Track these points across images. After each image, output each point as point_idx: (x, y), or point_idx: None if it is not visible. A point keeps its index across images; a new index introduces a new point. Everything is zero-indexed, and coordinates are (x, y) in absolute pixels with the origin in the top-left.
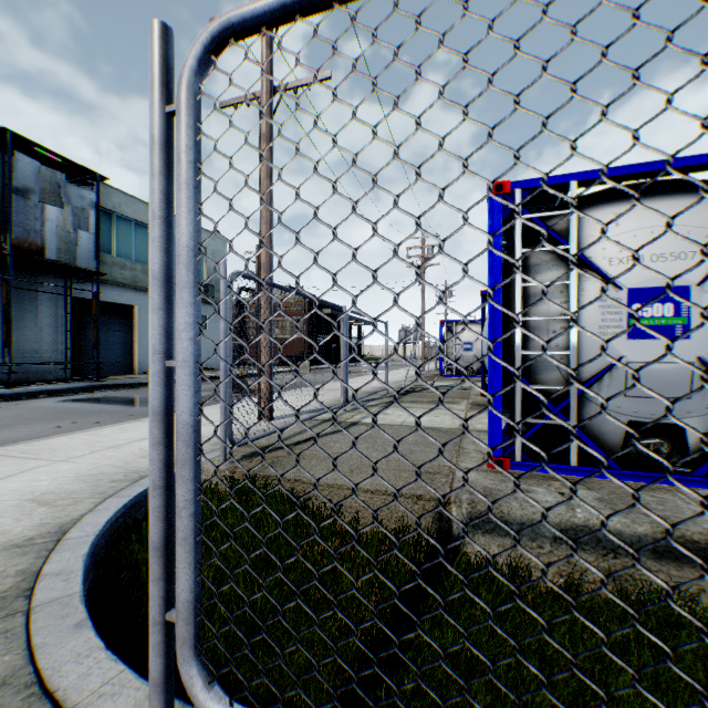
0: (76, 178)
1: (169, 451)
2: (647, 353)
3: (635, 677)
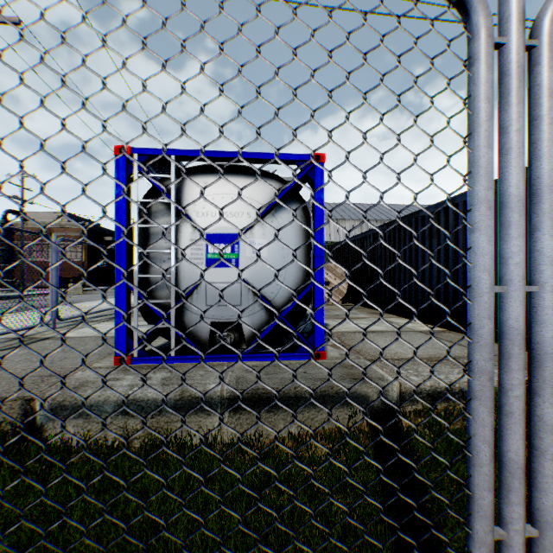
0: None
1: None
2: (218, 276)
3: None
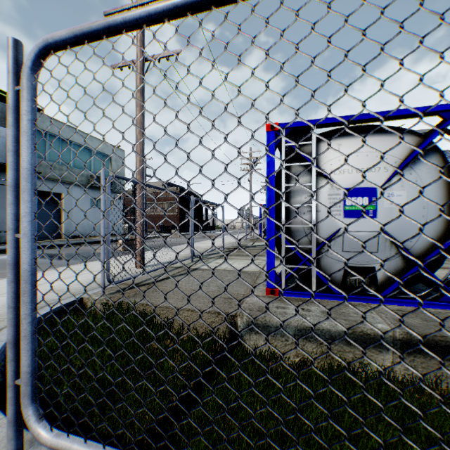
0: None
1: (19, 286)
2: (354, 226)
3: (239, 396)
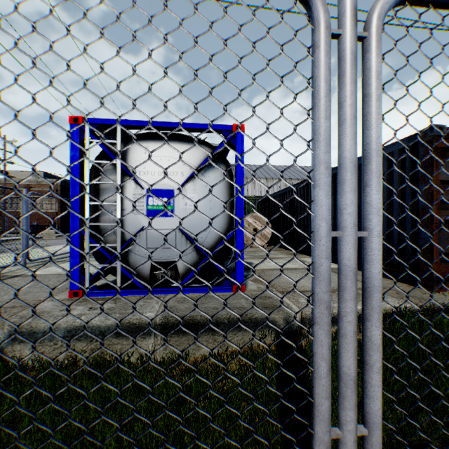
0: None
1: None
2: (156, 224)
3: None
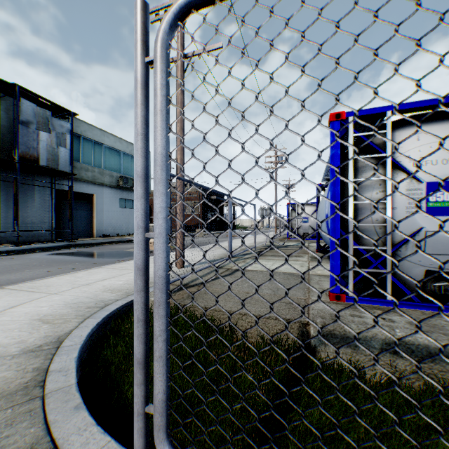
0: (58, 114)
1: (147, 295)
2: None
3: None
